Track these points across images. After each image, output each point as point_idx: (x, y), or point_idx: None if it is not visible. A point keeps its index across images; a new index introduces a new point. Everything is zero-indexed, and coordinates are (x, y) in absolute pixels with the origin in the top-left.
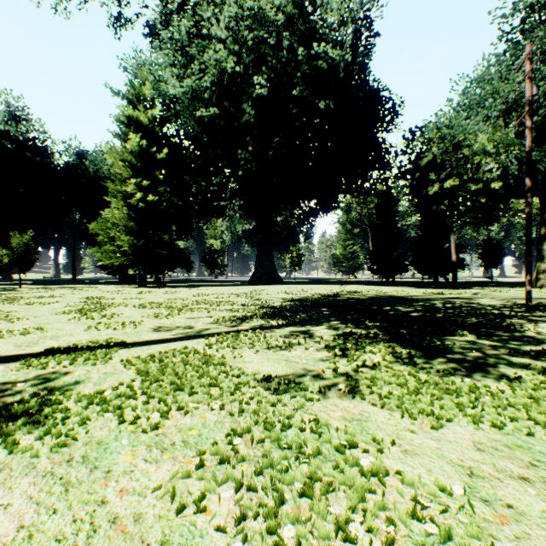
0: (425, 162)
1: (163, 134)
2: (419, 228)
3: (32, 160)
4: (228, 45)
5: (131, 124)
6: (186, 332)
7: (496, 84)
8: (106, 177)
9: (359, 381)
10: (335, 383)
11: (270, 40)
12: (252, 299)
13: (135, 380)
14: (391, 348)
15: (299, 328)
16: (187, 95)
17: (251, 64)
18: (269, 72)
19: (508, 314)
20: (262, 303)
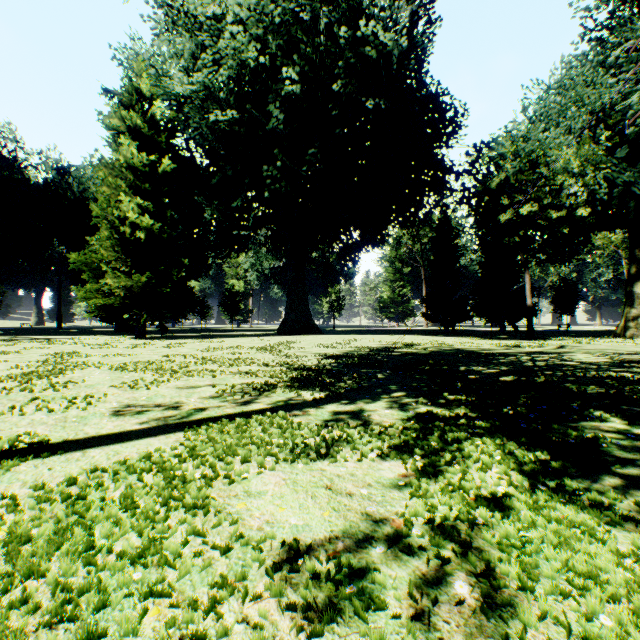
0: (496, 183)
1: (168, 144)
2: (483, 266)
3: None
4: (249, 27)
5: (126, 130)
6: (165, 416)
7: (579, 90)
8: (95, 198)
9: (491, 561)
10: (441, 570)
11: (304, 16)
12: (278, 356)
13: None
14: (507, 451)
15: (347, 407)
16: (197, 93)
17: (279, 52)
18: (302, 63)
19: (630, 377)
20: (292, 361)
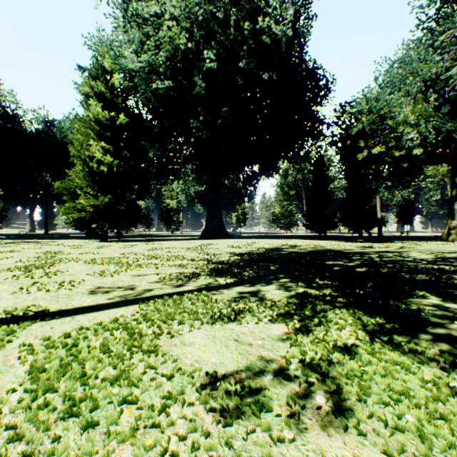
0: (355, 131)
1: (123, 104)
2: (346, 190)
3: (4, 127)
4: (180, 22)
5: (93, 95)
6: (125, 294)
7: (415, 65)
8: (72, 142)
9: (341, 384)
10: (308, 389)
11: (219, 14)
12: (201, 254)
13: (16, 390)
14: (357, 317)
15: (249, 288)
16: (144, 68)
17: (201, 40)
18: (217, 47)
19: (447, 269)
20: (211, 257)
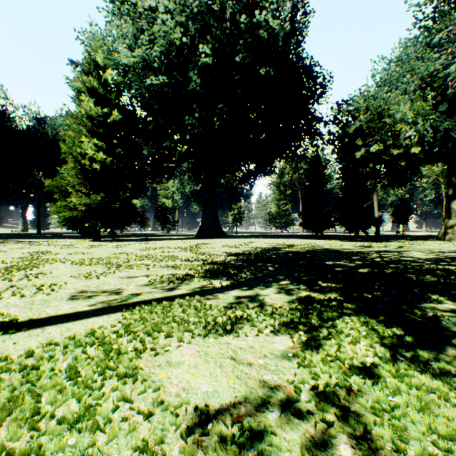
0: (353, 129)
1: (116, 100)
2: (343, 189)
3: None
4: (175, 16)
5: (86, 90)
6: (109, 300)
7: (412, 63)
8: (64, 140)
9: (367, 424)
10: (327, 432)
11: (214, 7)
12: (196, 254)
13: None
14: (370, 327)
15: (246, 292)
16: (138, 64)
17: (196, 34)
18: (213, 42)
19: (453, 269)
20: (206, 257)
